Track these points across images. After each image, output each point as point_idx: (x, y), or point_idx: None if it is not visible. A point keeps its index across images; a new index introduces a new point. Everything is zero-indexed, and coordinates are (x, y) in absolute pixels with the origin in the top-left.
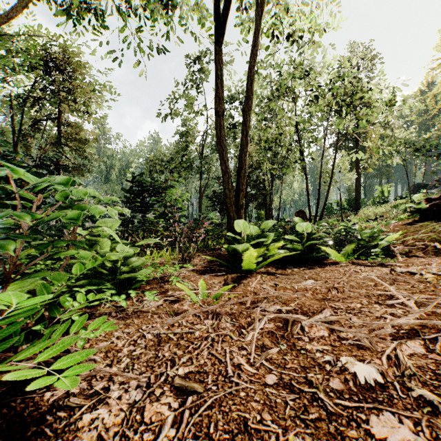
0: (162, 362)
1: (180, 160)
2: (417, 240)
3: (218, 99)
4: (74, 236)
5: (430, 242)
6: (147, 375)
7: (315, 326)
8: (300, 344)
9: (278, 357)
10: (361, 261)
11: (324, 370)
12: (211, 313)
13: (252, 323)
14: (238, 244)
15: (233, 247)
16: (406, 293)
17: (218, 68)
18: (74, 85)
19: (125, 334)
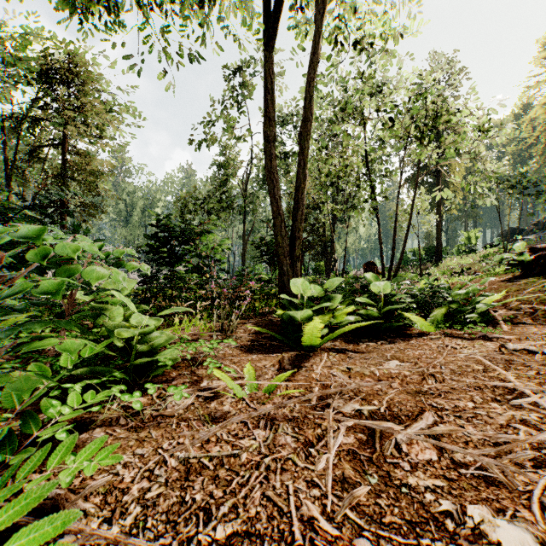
0: (191, 512)
1: (218, 198)
2: (522, 302)
3: (268, 120)
4: (71, 303)
5: (539, 304)
6: (167, 541)
7: (416, 442)
8: (398, 474)
9: (369, 500)
10: (455, 331)
11: (445, 529)
12: (264, 418)
13: (323, 436)
14: (296, 310)
15: (290, 314)
16: (535, 386)
17: (268, 80)
18: (83, 103)
19: (136, 458)
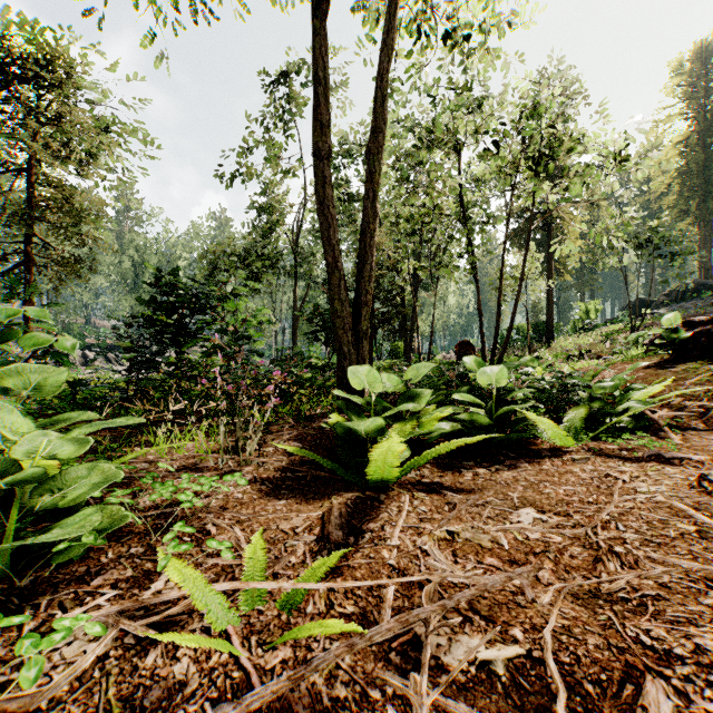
0: None
1: (258, 253)
2: (686, 398)
3: (320, 126)
4: None
5: (712, 401)
6: None
7: None
8: None
9: None
10: (604, 445)
11: None
12: (260, 711)
13: None
14: (358, 416)
15: (347, 425)
16: None
17: (320, 65)
18: (60, 111)
19: None
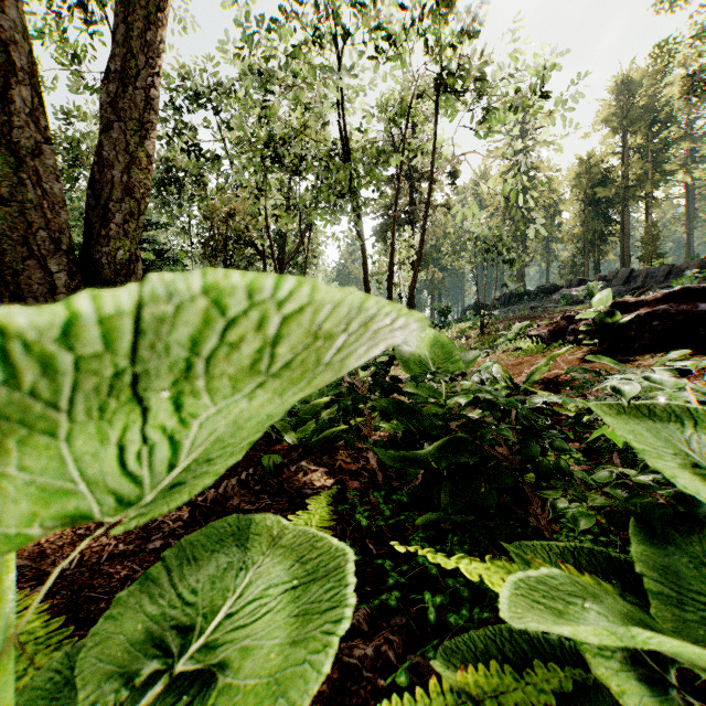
0: None
1: None
2: None
3: None
4: None
5: None
6: None
7: None
8: None
9: None
10: None
11: None
12: None
13: None
14: None
15: None
16: None
17: None
18: None
19: None
